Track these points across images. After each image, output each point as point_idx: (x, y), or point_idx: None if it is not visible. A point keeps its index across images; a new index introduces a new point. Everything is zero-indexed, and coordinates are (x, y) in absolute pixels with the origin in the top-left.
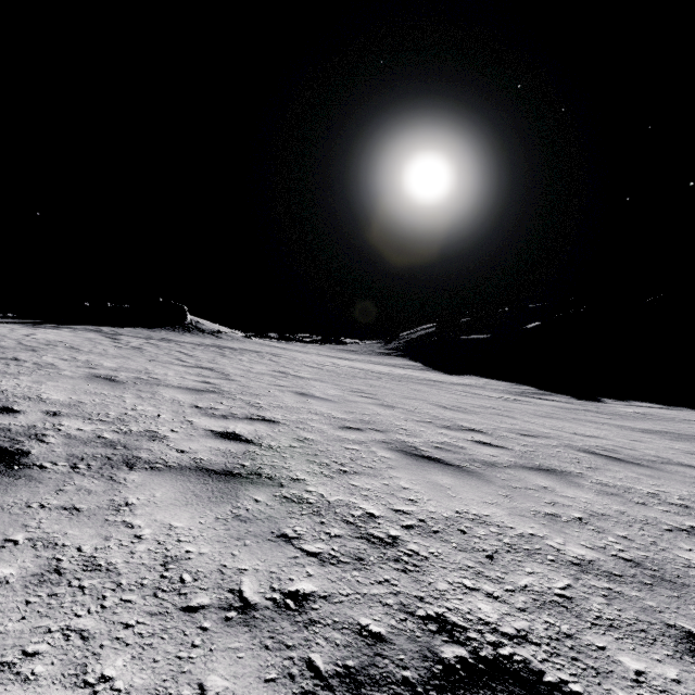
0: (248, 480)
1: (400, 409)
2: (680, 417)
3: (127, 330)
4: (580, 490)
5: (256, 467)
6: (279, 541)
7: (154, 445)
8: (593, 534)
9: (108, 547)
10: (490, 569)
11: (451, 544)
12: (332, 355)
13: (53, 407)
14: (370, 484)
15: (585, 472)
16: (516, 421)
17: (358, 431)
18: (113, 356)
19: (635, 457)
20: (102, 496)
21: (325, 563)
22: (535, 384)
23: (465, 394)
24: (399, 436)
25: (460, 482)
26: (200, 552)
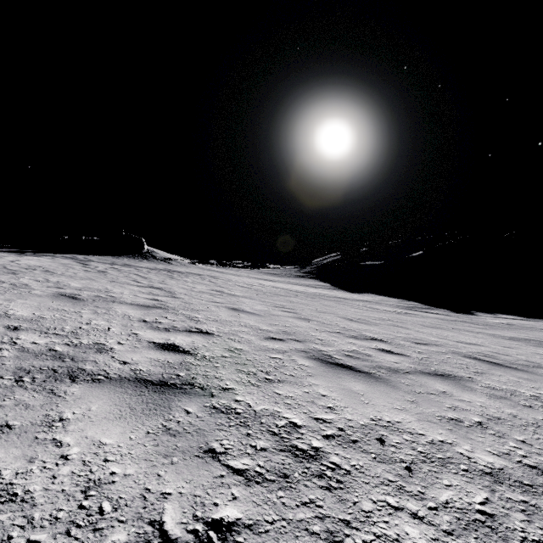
0: (181, 390)
1: (314, 322)
2: (538, 327)
3: (97, 258)
4: (474, 394)
5: (190, 377)
6: (206, 457)
7: (100, 357)
8: (495, 439)
9: (29, 471)
10: (410, 483)
11: (370, 455)
12: (259, 277)
13: (16, 322)
14: (292, 392)
15: (474, 377)
16: (409, 331)
17: (281, 341)
18: (80, 278)
19: (511, 362)
20: (38, 411)
21: (250, 482)
22: (420, 301)
23: (365, 309)
24: (315, 345)
25: (371, 388)
26: (125, 473)
